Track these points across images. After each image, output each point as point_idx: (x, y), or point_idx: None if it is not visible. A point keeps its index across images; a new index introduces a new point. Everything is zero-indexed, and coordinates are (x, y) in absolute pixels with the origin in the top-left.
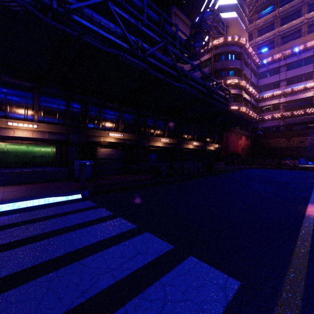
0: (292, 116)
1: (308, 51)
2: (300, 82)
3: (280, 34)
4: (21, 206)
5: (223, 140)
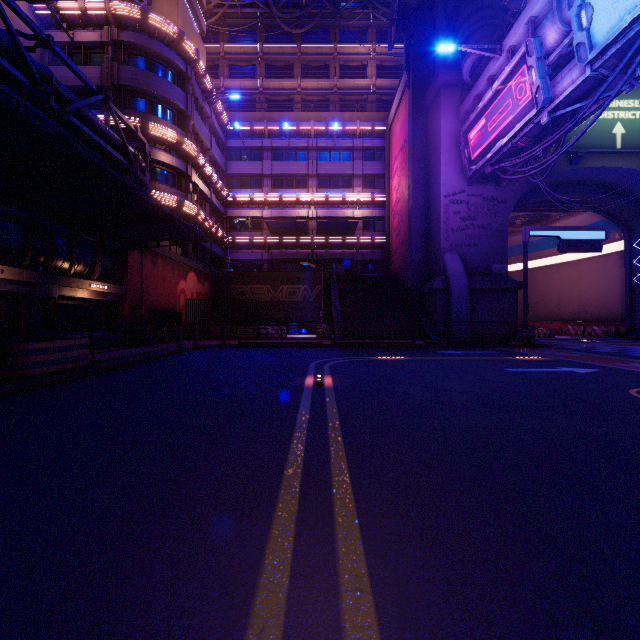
0: (280, 245)
1: (302, 138)
2: (292, 188)
3: (266, 93)
4: None
5: (129, 273)
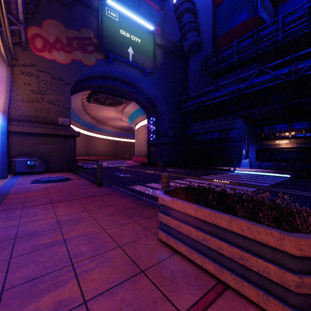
0: None
1: None
2: None
3: None
4: (265, 174)
5: None
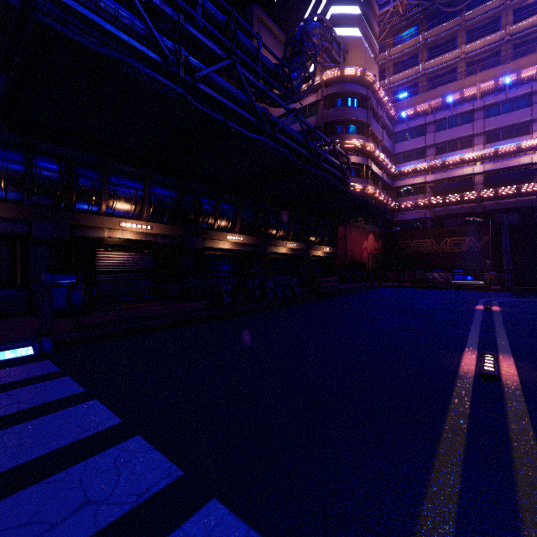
0: (443, 203)
1: (466, 103)
2: (455, 151)
3: (427, 73)
4: None
5: (339, 239)
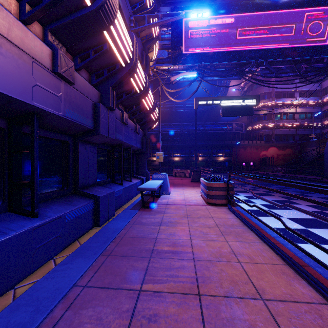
0: None
1: None
2: None
3: None
4: None
5: (233, 153)
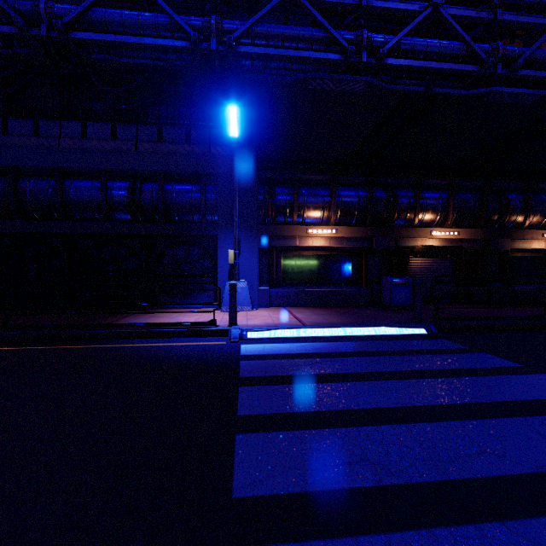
0: None
1: None
2: None
3: None
4: (359, 333)
5: None
